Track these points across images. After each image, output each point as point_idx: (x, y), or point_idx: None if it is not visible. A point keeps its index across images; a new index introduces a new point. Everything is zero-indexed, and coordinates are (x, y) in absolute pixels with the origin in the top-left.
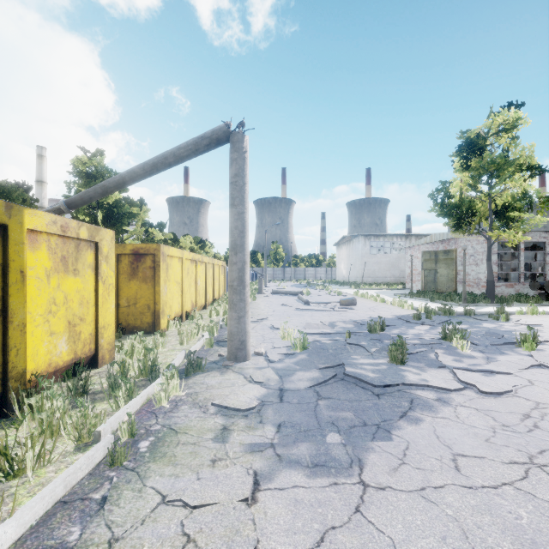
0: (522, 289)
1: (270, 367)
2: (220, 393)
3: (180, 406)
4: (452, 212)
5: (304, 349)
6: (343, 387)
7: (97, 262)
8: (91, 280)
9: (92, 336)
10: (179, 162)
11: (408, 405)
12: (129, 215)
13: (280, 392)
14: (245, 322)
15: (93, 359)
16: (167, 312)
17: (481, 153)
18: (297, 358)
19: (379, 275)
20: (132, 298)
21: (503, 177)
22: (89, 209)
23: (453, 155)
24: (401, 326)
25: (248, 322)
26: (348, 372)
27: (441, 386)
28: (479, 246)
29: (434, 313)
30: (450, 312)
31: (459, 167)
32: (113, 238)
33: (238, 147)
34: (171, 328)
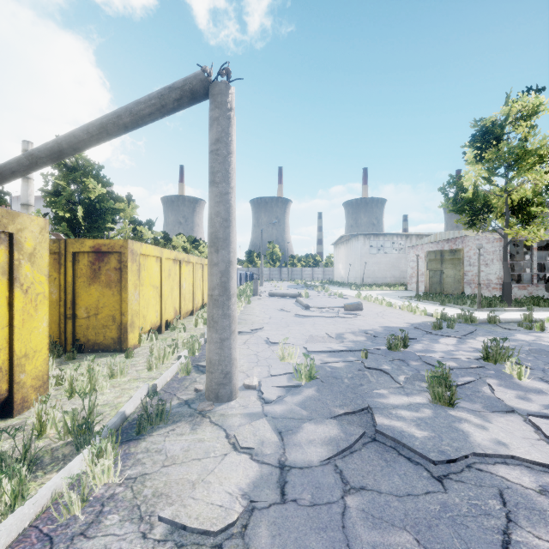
0: (536, 291)
1: (265, 417)
2: (183, 476)
3: (105, 515)
4: (465, 207)
5: (311, 379)
6: (379, 458)
7: (12, 263)
8: (0, 289)
9: (2, 371)
10: (139, 124)
11: (502, 508)
12: (113, 211)
13: (280, 473)
14: (230, 347)
15: (5, 405)
16: (139, 324)
17: (497, 143)
18: (302, 394)
19: (379, 276)
20: (93, 308)
21: (523, 169)
22: (69, 204)
23: (465, 146)
24: (423, 339)
25: (234, 345)
26: (382, 428)
27: (534, 458)
28: (489, 245)
29: (453, 321)
30: (472, 320)
31: (471, 159)
32: (45, 228)
33: (220, 102)
34: (145, 343)
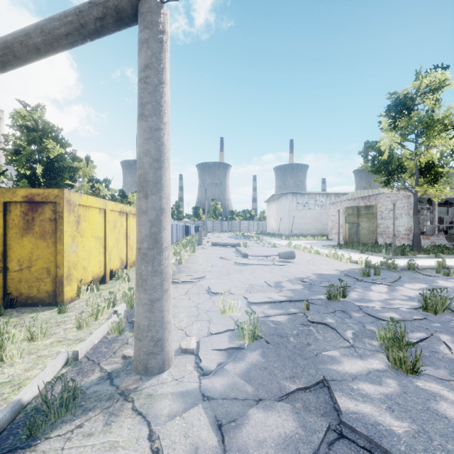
0: (437, 240)
1: (201, 404)
2: None
3: None
4: (382, 168)
5: (255, 339)
6: None
7: None
8: None
9: None
10: (54, 46)
11: None
12: (70, 169)
13: None
14: (162, 309)
15: None
16: (79, 275)
17: (409, 113)
18: (245, 360)
19: (304, 228)
20: (25, 260)
21: (432, 135)
22: (29, 163)
23: (381, 115)
24: (355, 286)
25: (167, 306)
26: (350, 419)
27: None
28: (398, 202)
29: (377, 268)
30: (394, 267)
31: (386, 127)
32: None
33: (149, 21)
34: (84, 295)
